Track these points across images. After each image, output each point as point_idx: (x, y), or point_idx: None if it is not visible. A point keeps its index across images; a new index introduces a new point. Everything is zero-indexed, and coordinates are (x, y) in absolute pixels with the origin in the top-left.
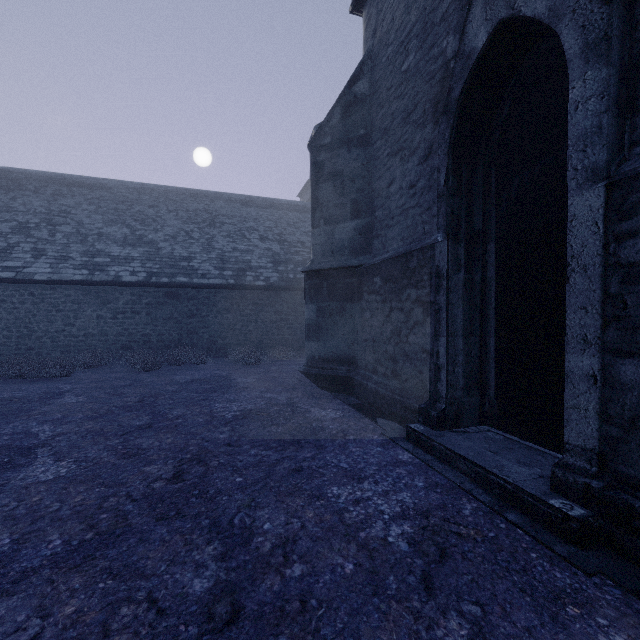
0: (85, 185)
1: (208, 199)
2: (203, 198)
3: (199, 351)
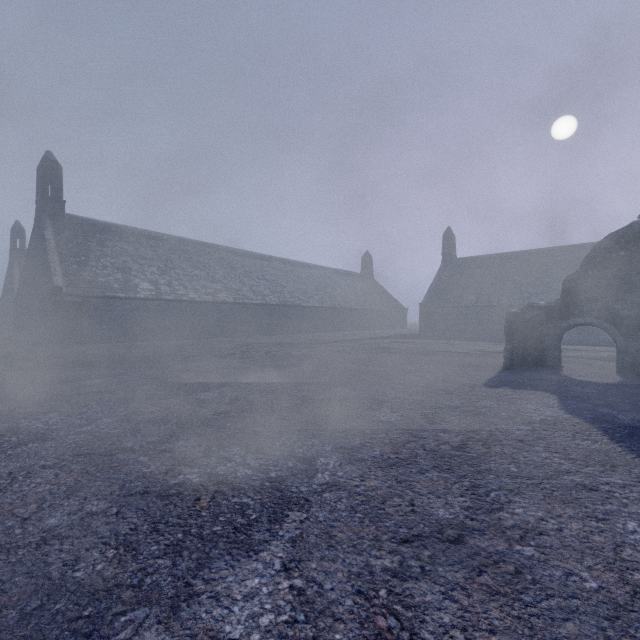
0: (509, 257)
1: (577, 250)
2: (574, 250)
3: (573, 334)
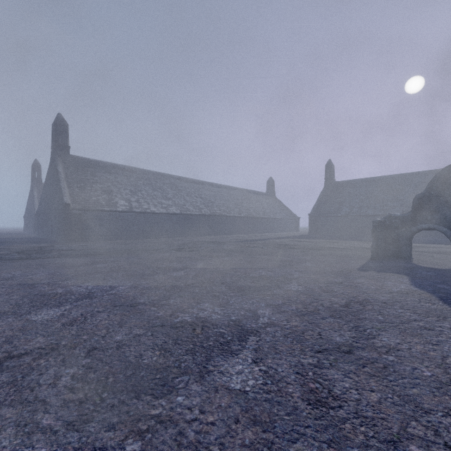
0: (373, 181)
1: (424, 175)
2: (422, 175)
3: (421, 235)
